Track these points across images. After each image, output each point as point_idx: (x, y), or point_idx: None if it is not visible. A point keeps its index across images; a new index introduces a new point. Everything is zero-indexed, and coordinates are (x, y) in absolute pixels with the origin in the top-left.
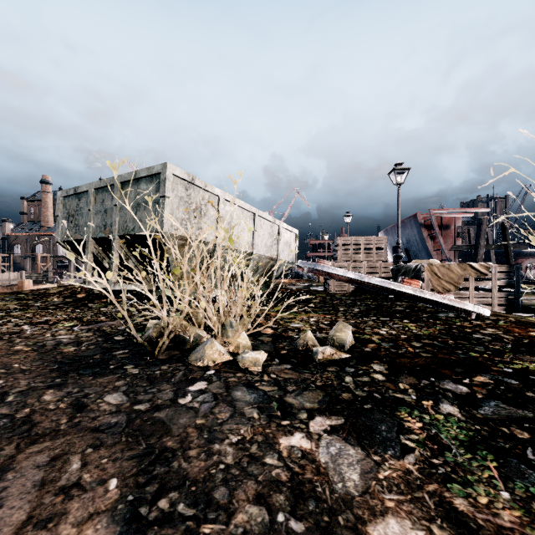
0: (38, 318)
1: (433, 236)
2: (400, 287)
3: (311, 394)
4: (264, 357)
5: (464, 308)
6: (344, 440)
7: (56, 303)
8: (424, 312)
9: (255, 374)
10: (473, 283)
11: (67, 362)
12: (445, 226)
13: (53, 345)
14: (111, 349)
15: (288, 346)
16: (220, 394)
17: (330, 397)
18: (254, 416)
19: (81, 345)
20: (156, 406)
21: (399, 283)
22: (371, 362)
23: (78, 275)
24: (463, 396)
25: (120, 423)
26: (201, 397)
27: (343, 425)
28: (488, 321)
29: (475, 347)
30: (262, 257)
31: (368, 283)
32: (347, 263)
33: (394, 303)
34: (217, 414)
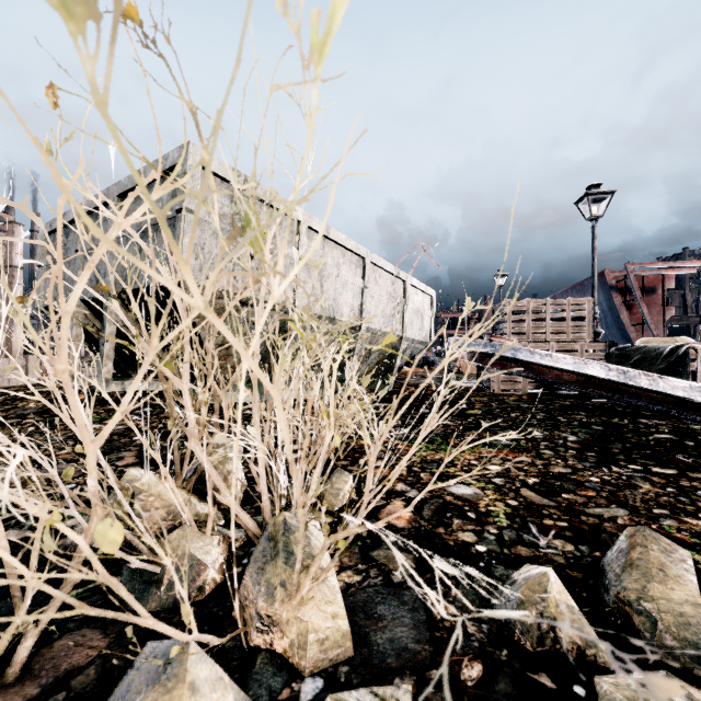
0: None
1: (629, 304)
2: None
3: None
4: None
5: None
6: None
7: (27, 411)
8: None
9: None
10: None
11: None
12: (648, 289)
13: None
14: None
15: (476, 618)
16: None
17: None
18: None
19: None
20: None
21: None
22: None
23: None
24: None
25: None
26: None
27: None
28: None
29: None
30: (378, 333)
31: (639, 391)
32: (521, 344)
33: (634, 420)
34: None
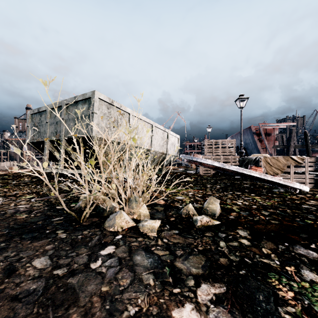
0: (11, 192)
1: (261, 140)
2: (250, 172)
3: (195, 258)
4: (158, 224)
5: (293, 187)
6: (230, 314)
7: (26, 181)
8: (263, 188)
9: (151, 239)
10: (293, 169)
11: (16, 227)
12: (268, 133)
13: (12, 213)
14: (51, 216)
15: (175, 214)
16: (124, 258)
17: (211, 262)
18: (150, 283)
19: (31, 213)
20: (72, 271)
21: (249, 170)
22: (236, 228)
23: (22, 165)
24: (316, 262)
25: (38, 290)
26: (108, 261)
27: (226, 294)
28: (308, 195)
29: (307, 215)
30: (157, 152)
31: (227, 170)
32: (210, 156)
33: (241, 181)
34: (120, 280)
